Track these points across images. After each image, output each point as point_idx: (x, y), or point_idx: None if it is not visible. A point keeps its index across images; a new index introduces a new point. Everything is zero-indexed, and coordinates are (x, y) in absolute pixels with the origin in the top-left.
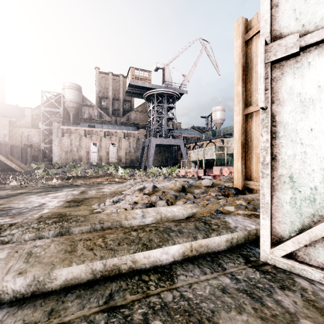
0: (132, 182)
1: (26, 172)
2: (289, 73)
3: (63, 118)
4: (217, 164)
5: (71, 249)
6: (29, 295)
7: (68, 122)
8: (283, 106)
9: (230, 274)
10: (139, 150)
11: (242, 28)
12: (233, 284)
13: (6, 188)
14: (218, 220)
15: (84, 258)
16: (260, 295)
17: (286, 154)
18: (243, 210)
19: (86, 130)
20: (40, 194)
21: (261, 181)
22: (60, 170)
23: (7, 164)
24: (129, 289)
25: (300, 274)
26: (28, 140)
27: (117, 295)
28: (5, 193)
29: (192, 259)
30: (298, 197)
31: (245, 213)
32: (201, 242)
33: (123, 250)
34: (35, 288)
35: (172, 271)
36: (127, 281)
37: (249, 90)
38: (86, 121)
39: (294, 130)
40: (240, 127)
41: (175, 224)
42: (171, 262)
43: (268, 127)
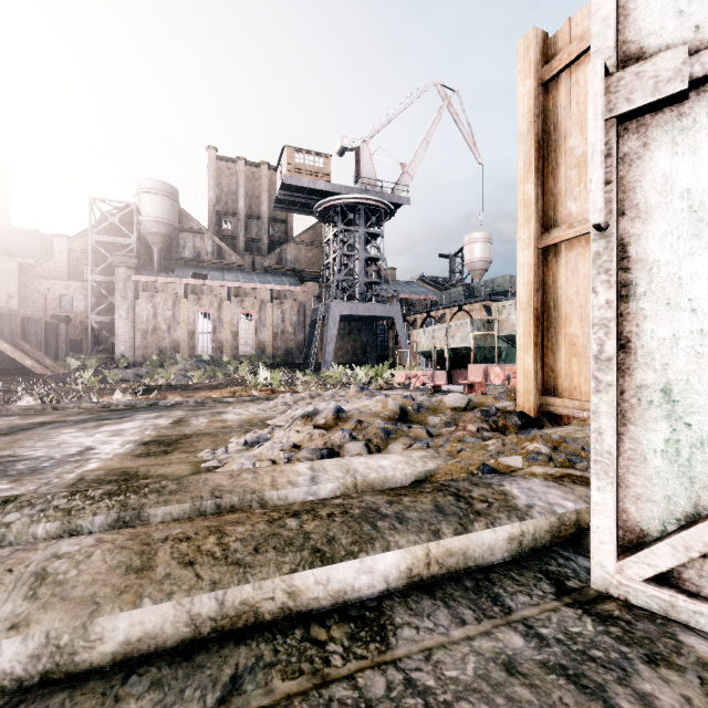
0: (288, 399)
1: (56, 377)
2: (663, 142)
3: (138, 258)
4: (477, 359)
5: (142, 564)
6: (35, 681)
7: (148, 268)
8: (648, 222)
9: (522, 623)
10: (304, 329)
11: (536, 54)
12: (531, 650)
13: (11, 412)
14: (489, 491)
15: (173, 587)
16: (600, 681)
17: (654, 336)
18: (544, 465)
19: (189, 284)
20: (85, 425)
21: (594, 400)
22: (131, 373)
23: (15, 359)
24: (280, 665)
25: (692, 623)
26: (61, 306)
27: (251, 680)
28: (7, 423)
29: (429, 585)
30: (684, 439)
31: (550, 474)
32: (451, 544)
33: (267, 565)
34: (50, 663)
35: (384, 615)
36: (275, 643)
37: (552, 194)
38: (189, 264)
39: (674, 278)
40: (531, 276)
41: (388, 498)
42: (380, 594)
43: (611, 273)
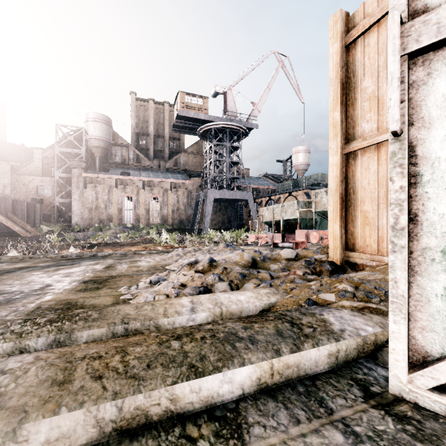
0: (180, 252)
1: (34, 238)
2: (442, 71)
3: (86, 162)
4: (301, 226)
5: (64, 378)
6: None
7: (92, 168)
8: (431, 130)
9: (341, 422)
10: (191, 207)
11: (341, 26)
12: (349, 445)
13: (3, 260)
14: (313, 319)
15: (84, 398)
16: None
17: (435, 212)
18: (350, 300)
19: (118, 179)
20: (48, 269)
21: (391, 258)
22: (81, 235)
23: (8, 226)
24: None
25: None
26: (37, 193)
27: None
28: None
29: (273, 390)
30: None
31: (354, 306)
32: (288, 360)
33: (155, 378)
34: None
35: (240, 415)
36: (159, 440)
37: (352, 118)
38: (118, 166)
39: None
40: (338, 172)
41: (243, 325)
42: (237, 398)
43: (404, 166)
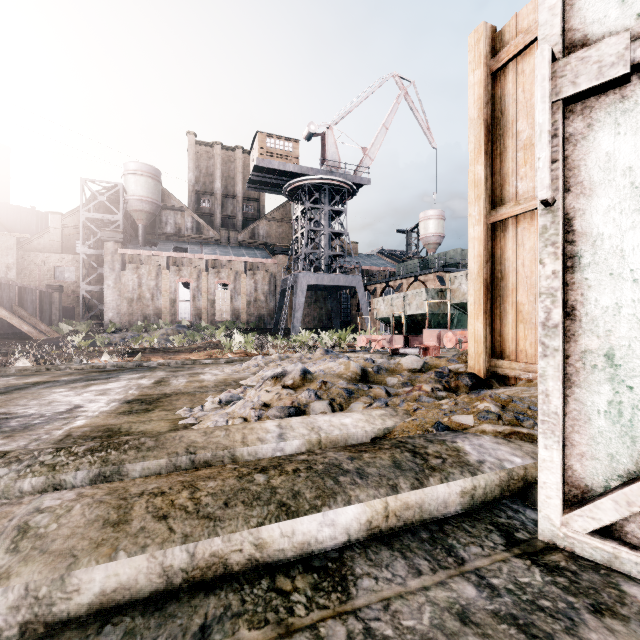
0: (260, 361)
1: (50, 341)
2: (606, 123)
3: (124, 233)
4: (432, 324)
5: (118, 518)
6: (15, 631)
7: (133, 242)
8: (592, 198)
9: (474, 573)
10: (275, 297)
11: (486, 46)
12: (483, 600)
13: (8, 373)
14: (443, 447)
15: (146, 541)
16: (549, 631)
17: (598, 305)
18: (494, 423)
19: (170, 257)
20: (74, 385)
21: (541, 364)
22: (118, 337)
23: (13, 324)
24: (246, 615)
25: (634, 574)
26: (55, 277)
27: (219, 630)
28: (4, 383)
29: (387, 536)
30: (626, 401)
31: (499, 431)
32: (408, 498)
33: (236, 518)
34: (29, 614)
35: (345, 565)
36: (242, 593)
37: (500, 174)
38: (170, 239)
39: (617, 250)
40: (480, 249)
41: (349, 454)
42: (342, 545)
43: (557, 245)
